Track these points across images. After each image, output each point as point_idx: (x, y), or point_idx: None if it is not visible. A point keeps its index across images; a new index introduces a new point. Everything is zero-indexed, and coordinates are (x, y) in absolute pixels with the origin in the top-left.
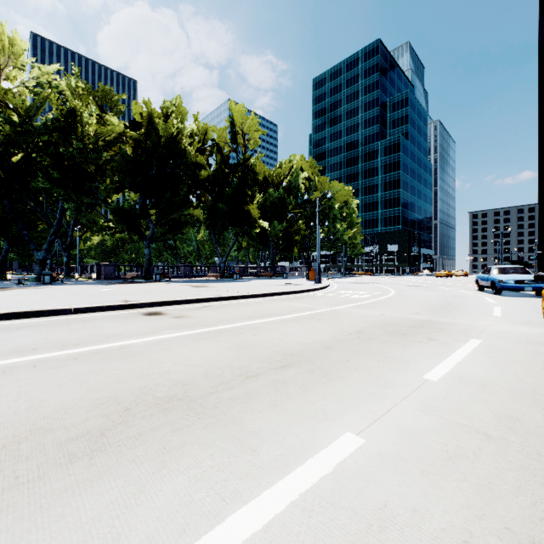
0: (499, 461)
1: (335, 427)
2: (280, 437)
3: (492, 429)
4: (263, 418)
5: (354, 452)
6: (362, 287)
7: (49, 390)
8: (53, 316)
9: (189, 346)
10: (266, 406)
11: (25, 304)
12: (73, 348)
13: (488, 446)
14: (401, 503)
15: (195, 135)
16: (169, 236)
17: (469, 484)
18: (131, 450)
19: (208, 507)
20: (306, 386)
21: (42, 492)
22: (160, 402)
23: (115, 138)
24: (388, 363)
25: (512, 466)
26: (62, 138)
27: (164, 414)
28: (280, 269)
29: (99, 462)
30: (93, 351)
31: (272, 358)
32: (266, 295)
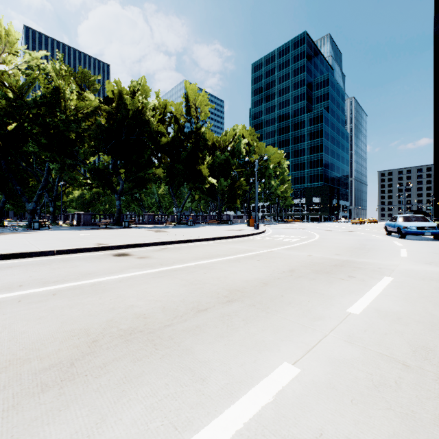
0: (418, 389)
1: (274, 358)
2: (226, 367)
3: (409, 359)
4: (212, 349)
5: (291, 381)
6: (292, 232)
7: (30, 323)
8: (38, 257)
9: (150, 283)
10: (214, 338)
11: (16, 247)
12: (53, 284)
13: (407, 375)
14: (335, 432)
15: (157, 109)
16: (136, 191)
17: (394, 413)
18: (96, 379)
19: (162, 437)
20: (248, 319)
21: (15, 421)
22: (123, 334)
23: (91, 111)
24: (316, 298)
25: (430, 394)
26: (48, 111)
27: (126, 345)
28: (226, 217)
29: (68, 392)
30: (69, 287)
31: (219, 293)
32: (214, 239)
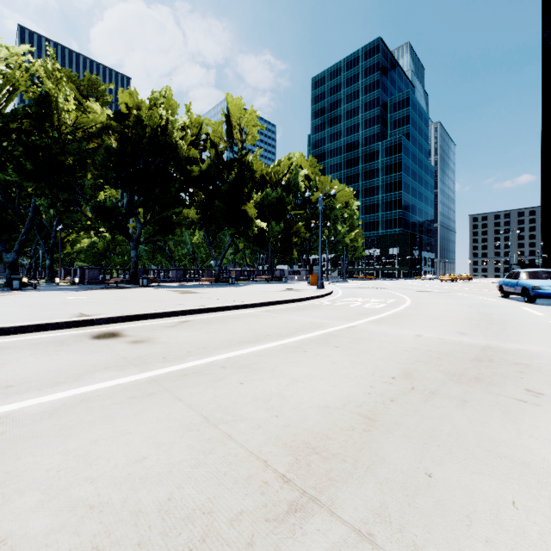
0: None
1: None
2: None
3: None
4: None
5: None
6: (370, 293)
7: None
8: None
9: (116, 419)
10: None
11: None
12: None
13: None
14: None
15: (188, 128)
16: (158, 237)
17: None
18: None
19: None
20: None
21: None
22: None
23: (97, 129)
24: (523, 486)
25: None
26: (34, 126)
27: None
28: (279, 273)
29: None
30: None
31: (268, 465)
32: (263, 304)
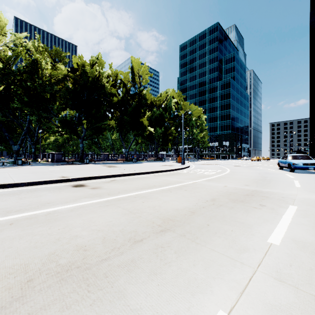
0: None
1: (208, 303)
2: None
3: None
4: (145, 291)
5: None
6: (209, 167)
7: None
8: (12, 188)
9: (97, 212)
10: (148, 275)
11: None
12: (14, 214)
13: None
14: None
15: (110, 76)
16: (94, 136)
17: None
18: None
19: None
20: (180, 251)
21: None
22: (60, 270)
23: (62, 77)
24: (238, 227)
25: None
26: (29, 77)
27: (60, 286)
28: (161, 156)
29: None
30: (27, 217)
31: (154, 222)
32: (152, 172)
